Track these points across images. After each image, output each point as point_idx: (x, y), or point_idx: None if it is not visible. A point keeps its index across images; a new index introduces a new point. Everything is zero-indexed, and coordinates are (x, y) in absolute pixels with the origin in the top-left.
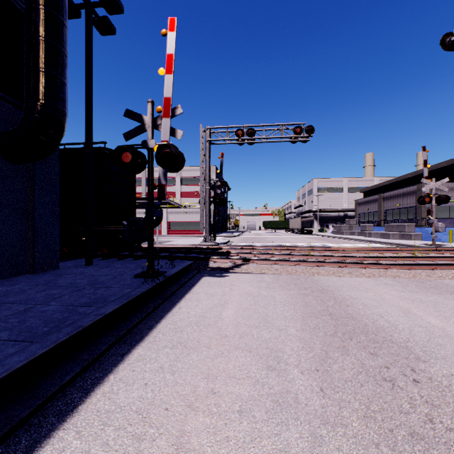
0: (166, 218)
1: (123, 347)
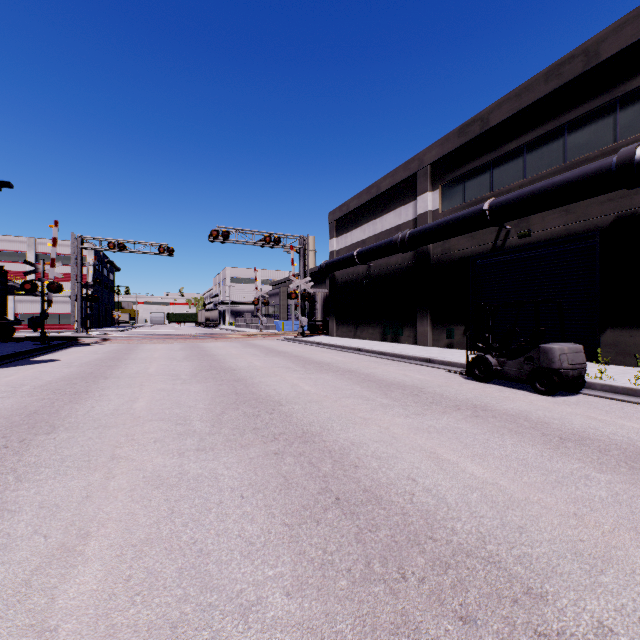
0: (13, 308)
1: (48, 353)
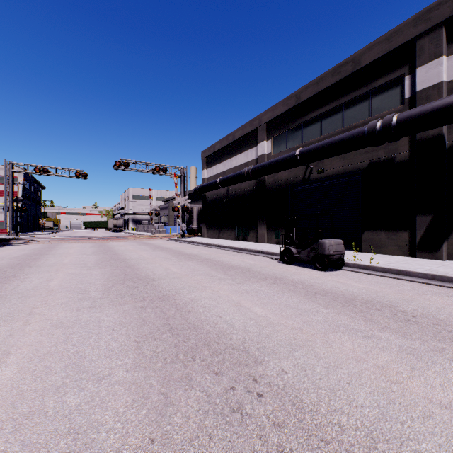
0: None
1: None
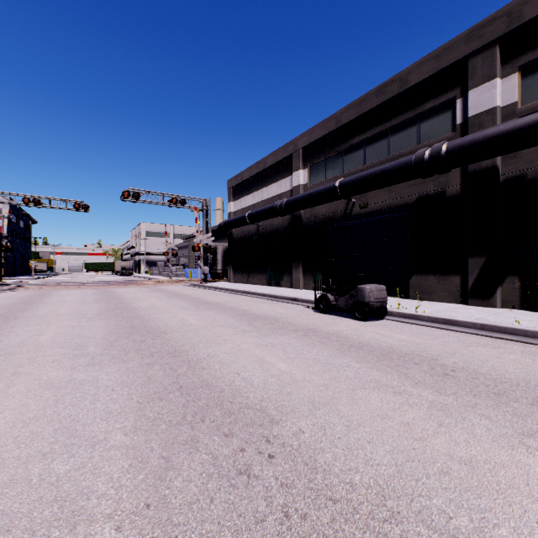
0: None
1: None
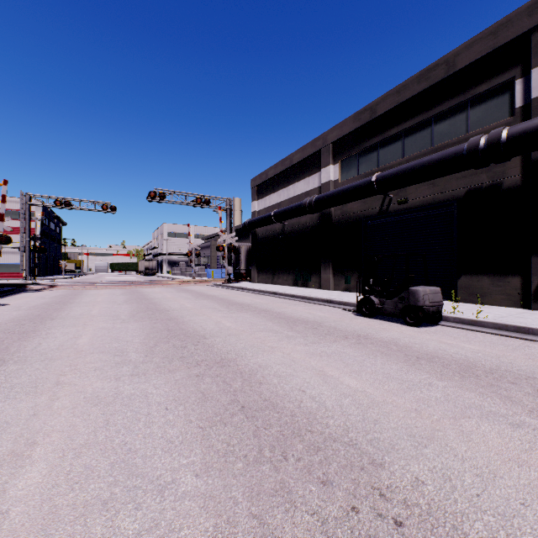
0: None
1: None
